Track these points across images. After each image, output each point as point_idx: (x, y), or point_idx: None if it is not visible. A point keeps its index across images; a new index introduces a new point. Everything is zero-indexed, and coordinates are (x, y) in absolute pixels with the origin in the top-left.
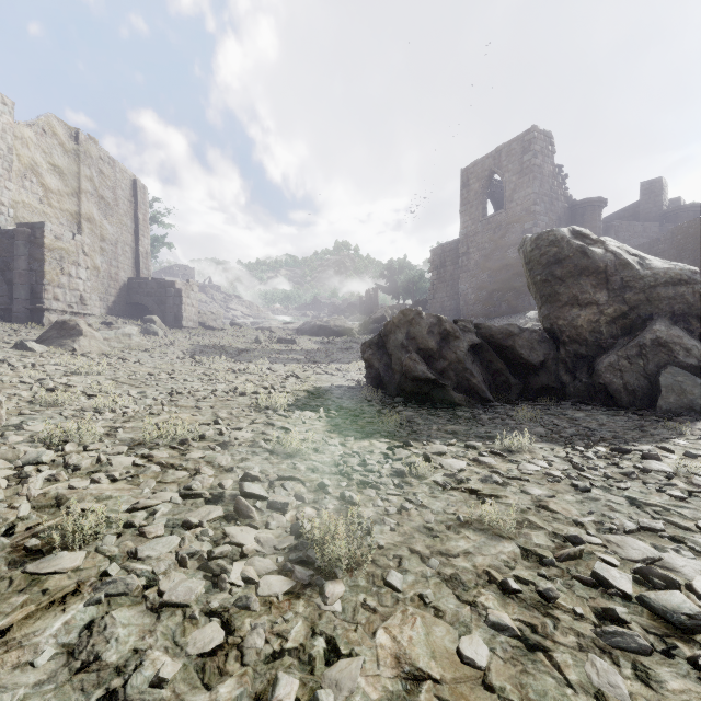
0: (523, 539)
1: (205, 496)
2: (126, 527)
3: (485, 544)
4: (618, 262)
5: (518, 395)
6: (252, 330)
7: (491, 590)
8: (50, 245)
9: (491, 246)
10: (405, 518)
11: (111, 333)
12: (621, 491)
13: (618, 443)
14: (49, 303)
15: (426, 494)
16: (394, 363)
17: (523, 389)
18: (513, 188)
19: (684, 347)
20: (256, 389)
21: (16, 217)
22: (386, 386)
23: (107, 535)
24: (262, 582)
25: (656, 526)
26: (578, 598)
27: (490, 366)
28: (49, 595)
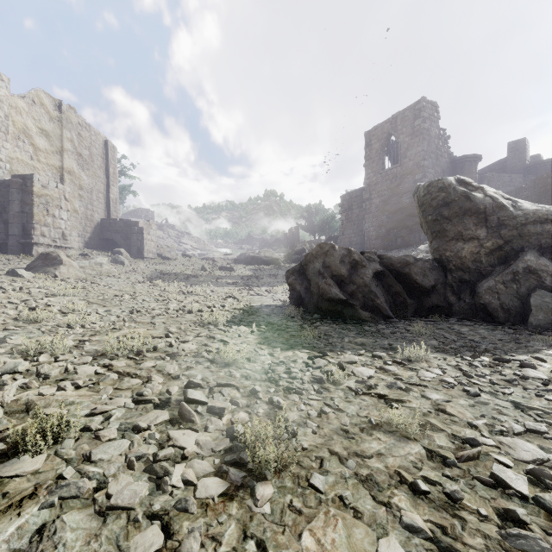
0: (426, 440)
1: (154, 402)
2: (84, 431)
3: (395, 446)
4: (495, 204)
5: (413, 313)
6: (199, 260)
7: (402, 491)
8: (38, 193)
9: (389, 193)
10: (325, 421)
11: (86, 262)
12: (506, 396)
13: (499, 353)
14: (37, 239)
15: (342, 399)
16: (313, 286)
17: (417, 308)
18: (406, 147)
19: (550, 274)
20: (201, 308)
21: (12, 170)
22: (306, 305)
23: (66, 438)
24: (200, 484)
25: (541, 428)
26: (481, 498)
27: (390, 289)
28: (8, 498)
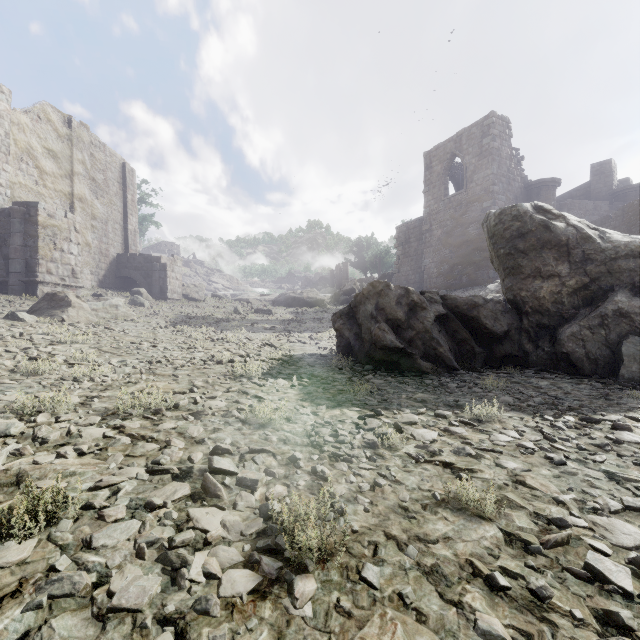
0: (503, 521)
1: (173, 472)
2: (85, 509)
3: (465, 527)
4: (579, 235)
5: (483, 364)
6: (232, 301)
7: (476, 586)
8: (44, 223)
9: (452, 224)
10: (379, 496)
11: (99, 304)
12: (597, 464)
13: (586, 412)
14: (43, 277)
15: (399, 468)
16: (364, 332)
17: (487, 357)
18: (473, 170)
19: None
20: (233, 357)
21: (13, 197)
22: (356, 354)
23: (63, 519)
24: (225, 578)
25: None
26: (574, 596)
27: (455, 335)
28: None
